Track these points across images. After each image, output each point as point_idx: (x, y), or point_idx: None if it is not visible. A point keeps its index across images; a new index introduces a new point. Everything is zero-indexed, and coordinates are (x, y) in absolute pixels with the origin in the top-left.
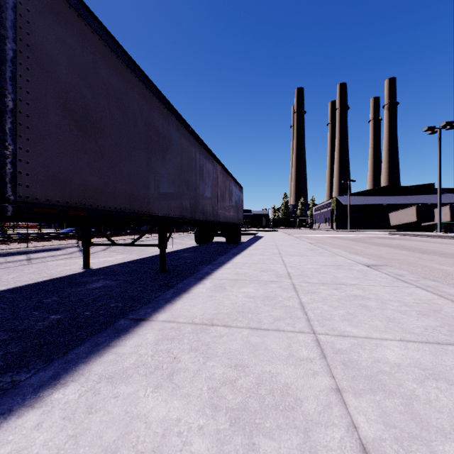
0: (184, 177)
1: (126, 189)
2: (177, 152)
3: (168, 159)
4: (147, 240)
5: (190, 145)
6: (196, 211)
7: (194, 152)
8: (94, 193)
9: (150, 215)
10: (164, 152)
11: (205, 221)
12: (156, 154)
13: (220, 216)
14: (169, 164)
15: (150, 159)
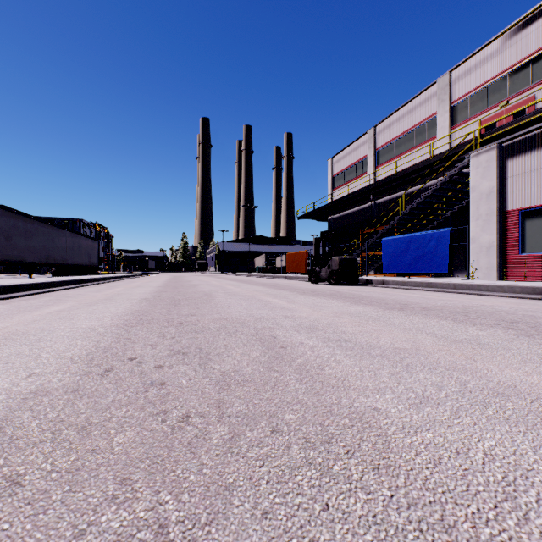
0: (42, 244)
1: (18, 254)
2: (38, 234)
3: (34, 239)
4: (6, 277)
5: (46, 229)
6: (50, 259)
7: (48, 231)
8: (10, 256)
9: (26, 262)
10: (32, 237)
11: (56, 264)
12: (29, 239)
13: (70, 261)
14: (34, 241)
15: (26, 242)
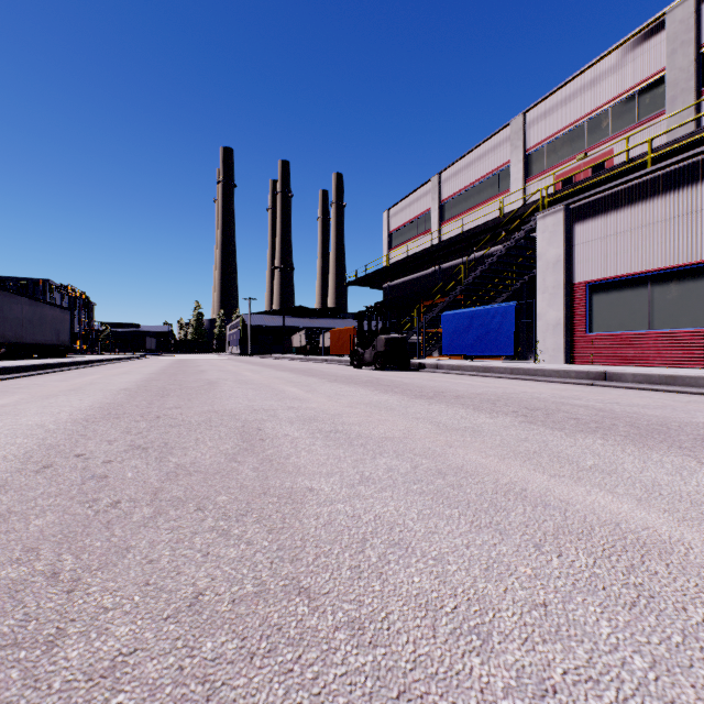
0: None
1: None
2: None
3: None
4: None
5: None
6: None
7: None
8: None
9: None
10: None
11: (6, 343)
12: None
13: (28, 339)
14: None
15: None
